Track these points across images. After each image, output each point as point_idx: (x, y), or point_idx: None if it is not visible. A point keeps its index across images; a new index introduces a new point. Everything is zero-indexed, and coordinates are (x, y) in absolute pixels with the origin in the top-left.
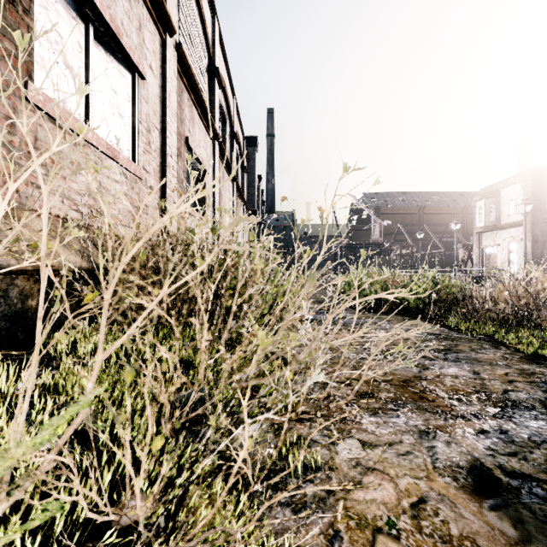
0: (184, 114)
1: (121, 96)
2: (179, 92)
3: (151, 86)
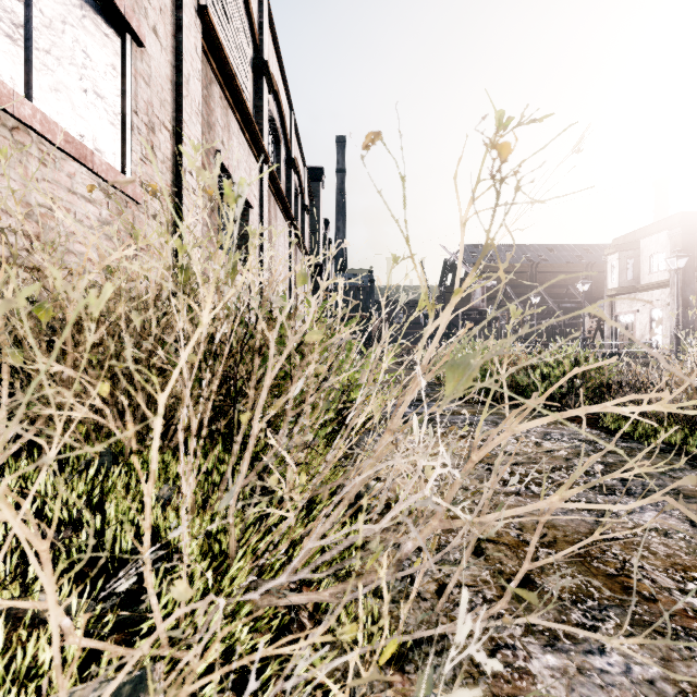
0: (213, 117)
1: (100, 65)
2: (206, 83)
3: (156, 62)
